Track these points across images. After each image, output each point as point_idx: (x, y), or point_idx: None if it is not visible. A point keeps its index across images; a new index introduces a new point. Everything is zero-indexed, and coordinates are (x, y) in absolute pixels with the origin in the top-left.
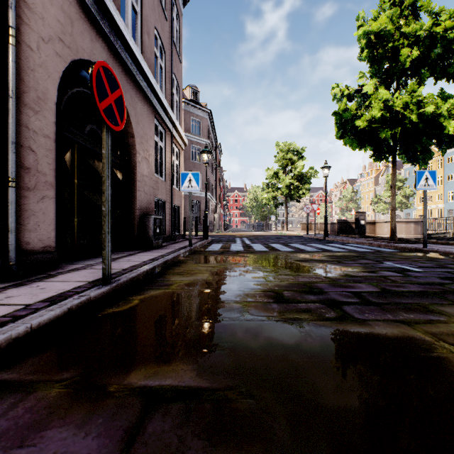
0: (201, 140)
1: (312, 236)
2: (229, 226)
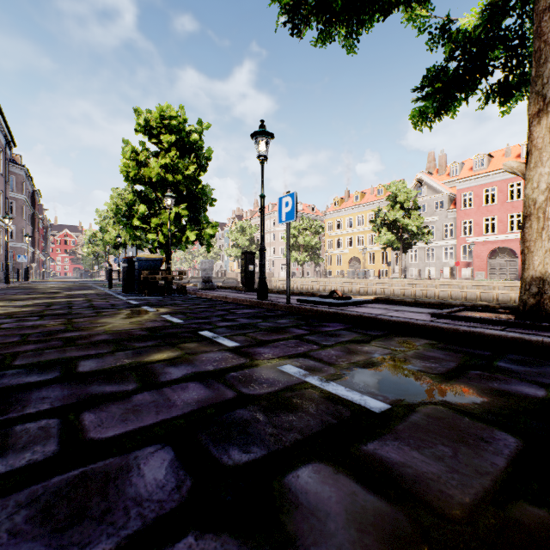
0: (15, 195)
1: (106, 280)
2: (53, 274)
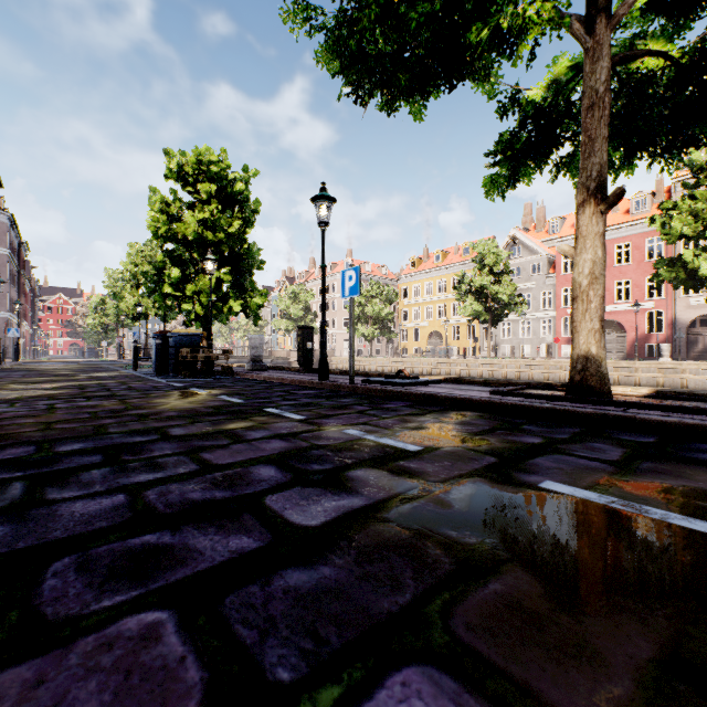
0: None
1: (120, 360)
2: (44, 352)
